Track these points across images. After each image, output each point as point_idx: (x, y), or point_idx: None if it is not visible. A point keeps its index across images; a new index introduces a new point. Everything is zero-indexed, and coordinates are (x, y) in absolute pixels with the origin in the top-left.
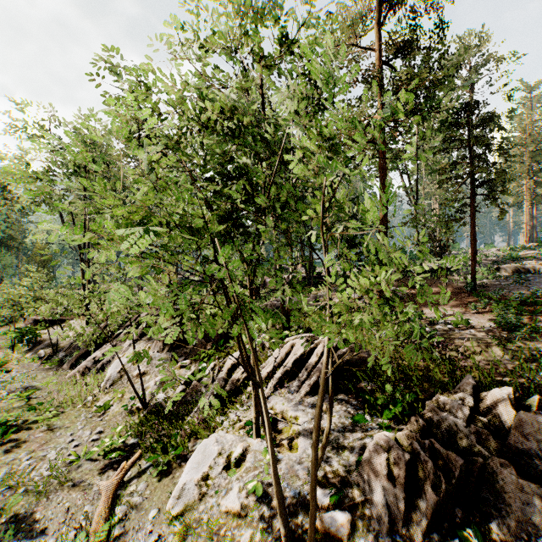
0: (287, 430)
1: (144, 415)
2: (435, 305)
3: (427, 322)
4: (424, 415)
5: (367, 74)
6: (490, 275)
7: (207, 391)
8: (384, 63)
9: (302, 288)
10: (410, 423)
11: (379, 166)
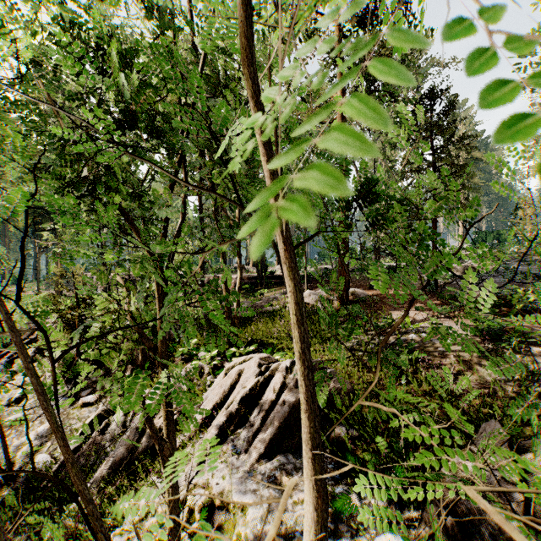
0: (229, 528)
1: (4, 498)
2: (401, 308)
3: (397, 329)
4: (445, 497)
5: None
6: (447, 275)
7: (112, 449)
8: (345, 37)
9: (253, 289)
10: (428, 517)
11: None
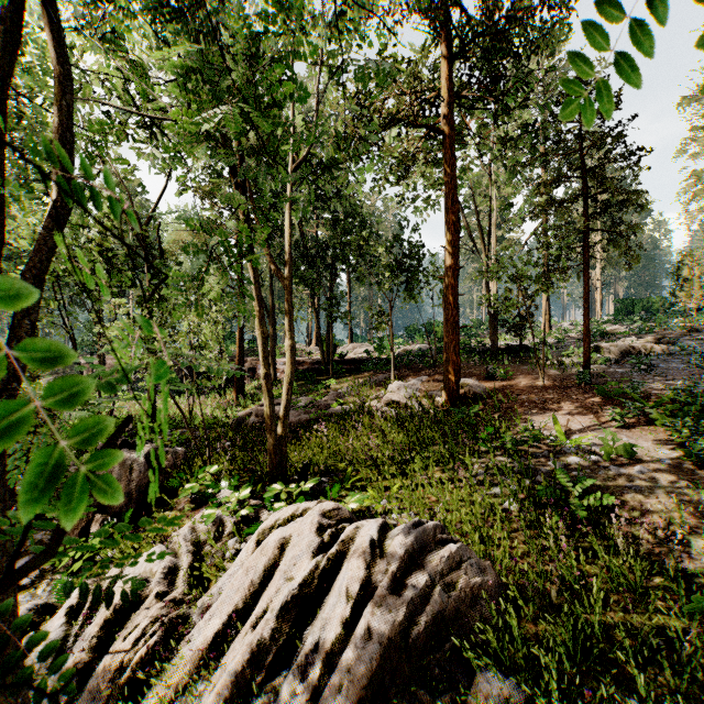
0: None
1: None
2: (542, 410)
3: (545, 447)
4: None
5: (430, 0)
6: (600, 358)
7: None
8: None
9: (316, 379)
10: None
11: (446, 171)
